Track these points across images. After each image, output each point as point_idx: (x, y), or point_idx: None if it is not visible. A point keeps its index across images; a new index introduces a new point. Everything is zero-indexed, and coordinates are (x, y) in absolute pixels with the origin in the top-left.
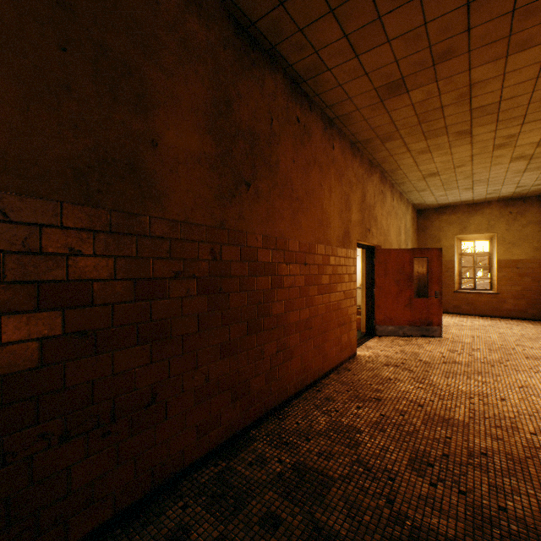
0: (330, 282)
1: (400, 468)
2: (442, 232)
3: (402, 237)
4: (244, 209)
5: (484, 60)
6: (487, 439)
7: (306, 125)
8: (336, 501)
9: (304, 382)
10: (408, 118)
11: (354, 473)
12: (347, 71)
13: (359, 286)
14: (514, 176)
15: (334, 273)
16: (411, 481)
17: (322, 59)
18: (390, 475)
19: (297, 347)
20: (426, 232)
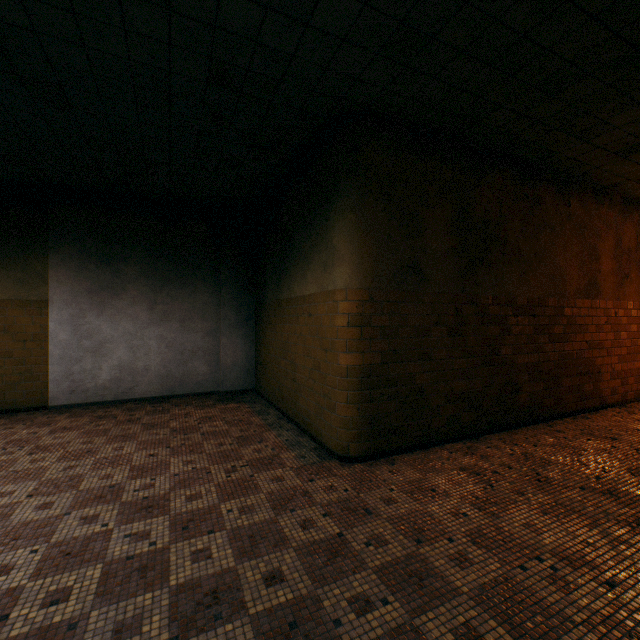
0: None
1: None
2: None
3: None
4: (625, 290)
5: None
6: None
7: None
8: None
9: None
10: None
11: None
12: None
13: None
14: None
15: None
16: None
17: None
18: None
19: None
20: None
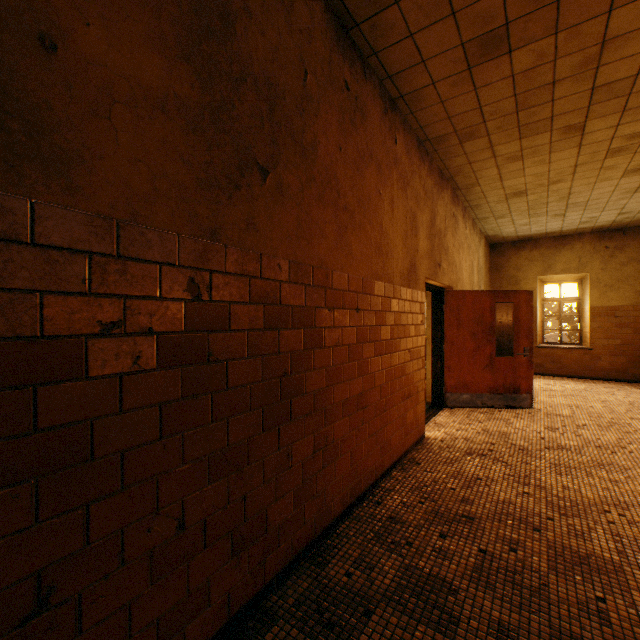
0: (391, 337)
1: None
2: (521, 272)
3: (475, 276)
4: (257, 212)
5: None
6: None
7: (358, 98)
8: None
9: (356, 491)
10: (503, 101)
11: None
12: (425, 6)
13: None
14: (621, 197)
15: (397, 324)
16: None
17: None
18: None
19: (346, 439)
20: (501, 271)
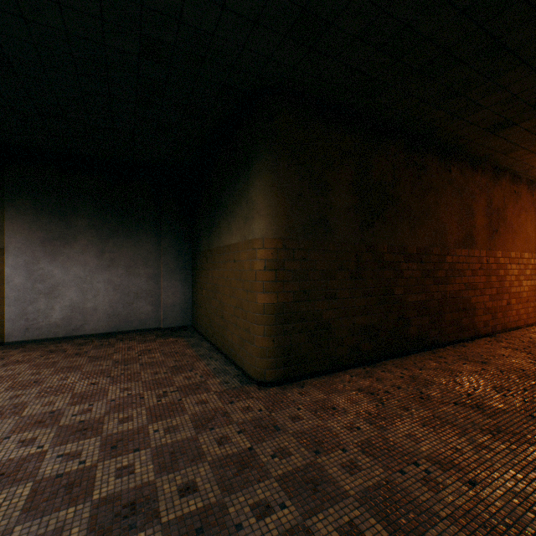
0: (530, 274)
1: None
2: None
3: None
4: (494, 241)
5: None
6: None
7: (518, 192)
8: None
9: (517, 324)
10: None
11: None
12: None
13: None
14: None
15: (532, 269)
16: None
17: (533, 167)
18: None
19: (514, 305)
20: None
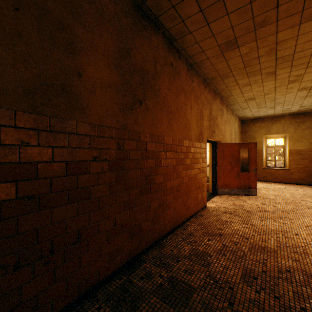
0: (191, 163)
1: (236, 280)
2: (256, 133)
3: (233, 136)
4: (138, 117)
5: (286, 27)
6: (289, 261)
7: (176, 67)
8: (196, 304)
9: (175, 224)
10: (238, 64)
11: (207, 284)
12: (202, 34)
13: (207, 165)
14: (299, 100)
15: (193, 157)
16: (243, 289)
17: (186, 26)
18: (230, 285)
19: (171, 203)
20: (246, 133)
